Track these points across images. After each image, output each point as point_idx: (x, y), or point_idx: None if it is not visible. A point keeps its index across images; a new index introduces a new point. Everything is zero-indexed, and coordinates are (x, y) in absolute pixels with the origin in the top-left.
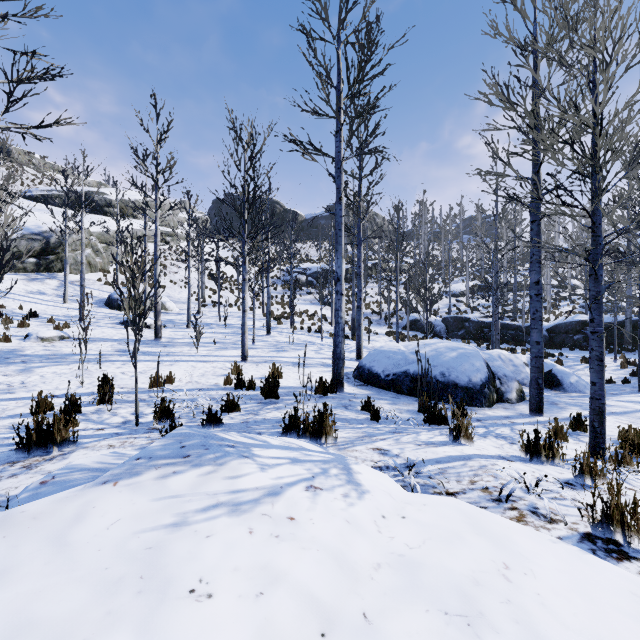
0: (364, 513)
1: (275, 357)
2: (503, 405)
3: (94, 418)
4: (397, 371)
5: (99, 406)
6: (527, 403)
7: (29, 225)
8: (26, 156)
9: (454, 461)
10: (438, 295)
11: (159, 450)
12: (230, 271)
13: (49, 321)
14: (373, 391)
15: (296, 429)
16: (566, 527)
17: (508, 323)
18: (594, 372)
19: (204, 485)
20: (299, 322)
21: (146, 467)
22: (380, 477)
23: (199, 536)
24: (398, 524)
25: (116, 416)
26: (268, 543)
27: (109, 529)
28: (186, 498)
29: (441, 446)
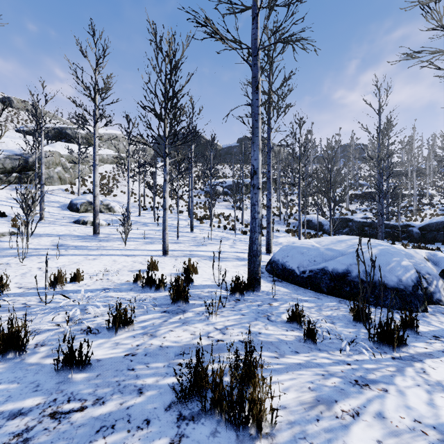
0: None
1: (194, 251)
2: (437, 308)
3: None
4: (314, 268)
5: None
6: None
7: (13, 148)
8: (22, 104)
9: None
10: (340, 196)
11: None
12: None
13: (13, 220)
14: (290, 288)
15: (199, 394)
16: None
17: (385, 223)
18: None
19: None
20: (217, 222)
21: None
22: None
23: None
24: None
25: None
26: None
27: None
28: None
29: None
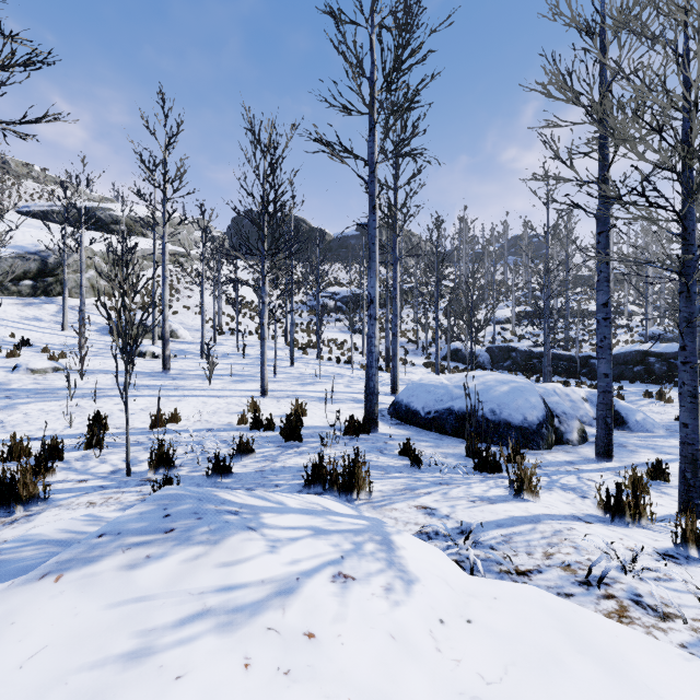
0: (415, 618)
1: (299, 391)
2: (563, 448)
3: (78, 466)
4: (439, 408)
5: (86, 451)
6: (591, 445)
7: (25, 243)
8: (24, 168)
9: (520, 524)
10: (484, 321)
11: (133, 521)
12: (250, 295)
13: (43, 350)
14: (412, 431)
15: (321, 481)
16: (687, 627)
17: (560, 353)
18: (686, 411)
19: (187, 578)
20: (327, 352)
21: (109, 549)
22: (431, 554)
23: (164, 677)
24: (463, 634)
25: (105, 464)
26: (272, 688)
27: (22, 668)
28: (158, 601)
29: (500, 503)
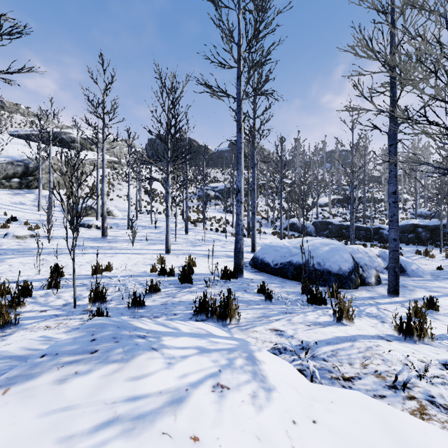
0: (274, 421)
1: (191, 250)
2: (365, 287)
3: (41, 301)
4: (283, 261)
5: (48, 290)
6: (383, 286)
7: (14, 155)
8: (15, 107)
9: (342, 342)
10: (312, 204)
11: (68, 344)
12: (160, 188)
13: (25, 224)
14: (265, 276)
15: (205, 311)
16: None
17: (360, 225)
18: None
19: (104, 390)
20: (209, 225)
21: (48, 367)
22: (283, 366)
23: None
24: (311, 433)
25: (59, 299)
26: None
27: None
28: (79, 410)
29: (327, 326)
